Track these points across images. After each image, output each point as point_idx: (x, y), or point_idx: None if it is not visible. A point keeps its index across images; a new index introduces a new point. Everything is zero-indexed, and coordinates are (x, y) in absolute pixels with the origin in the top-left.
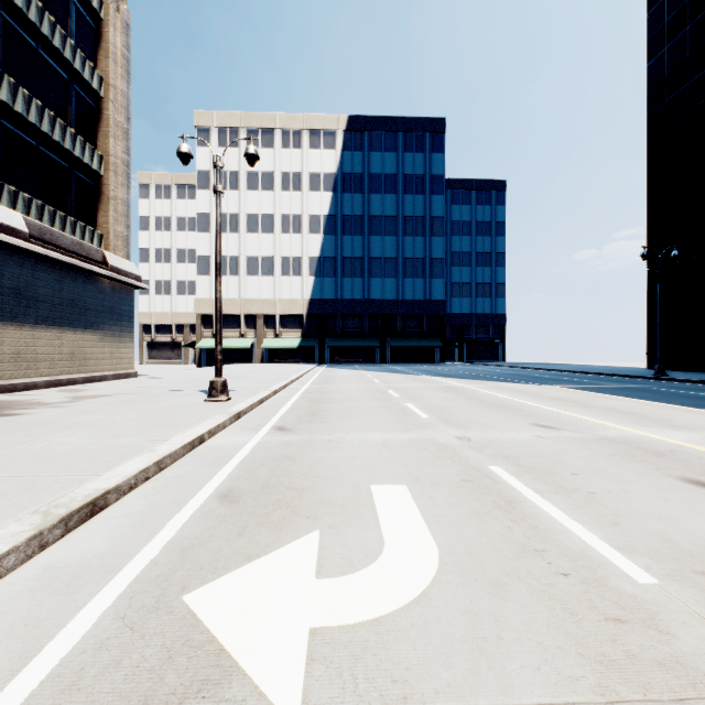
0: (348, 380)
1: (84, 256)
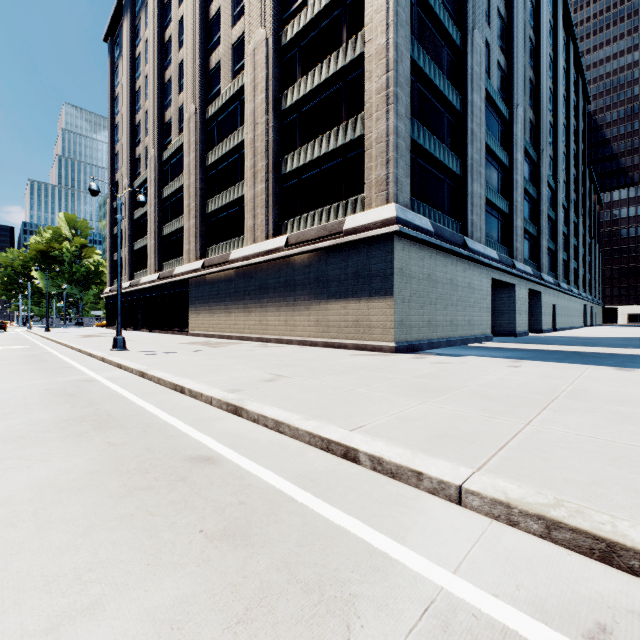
0: None
1: (328, 235)
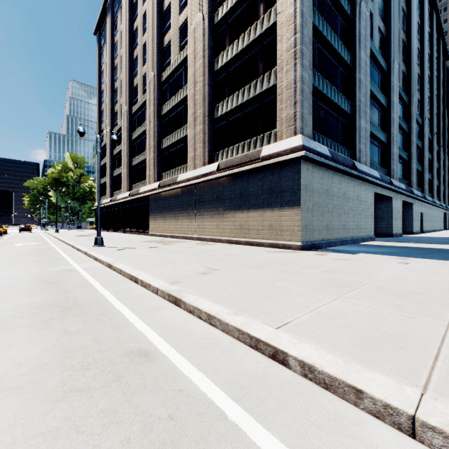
0: None
1: (249, 161)
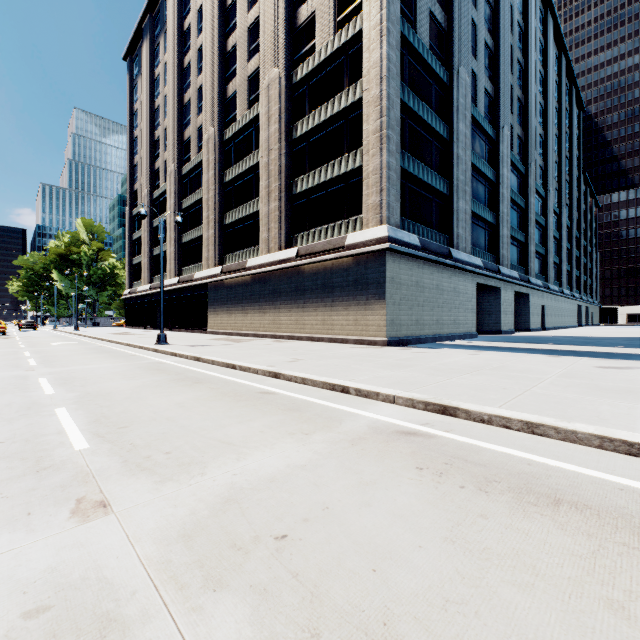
0: (121, 376)
1: (333, 249)
